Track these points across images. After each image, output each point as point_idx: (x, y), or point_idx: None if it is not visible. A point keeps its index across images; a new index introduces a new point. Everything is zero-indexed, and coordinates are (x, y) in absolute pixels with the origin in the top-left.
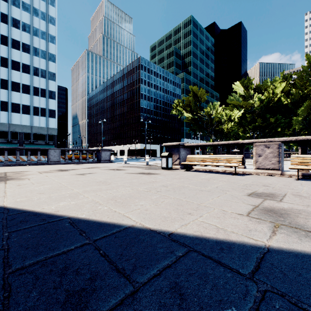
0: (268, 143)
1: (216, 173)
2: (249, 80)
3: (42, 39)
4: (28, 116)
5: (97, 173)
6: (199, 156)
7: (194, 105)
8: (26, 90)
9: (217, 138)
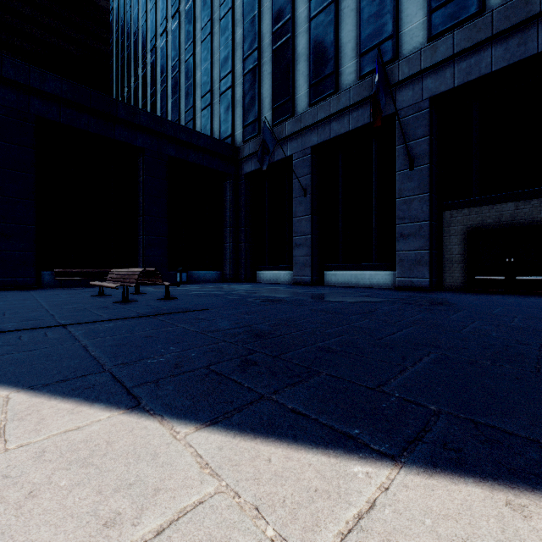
0: None
1: None
2: None
3: None
4: None
5: None
6: None
7: None
8: None
9: None
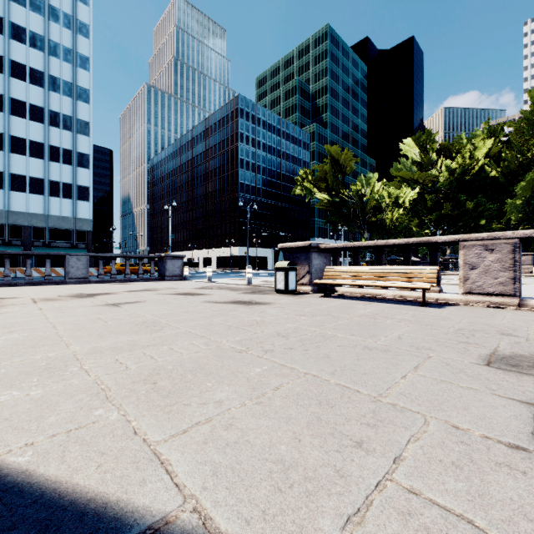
0: (491, 241)
1: (384, 302)
2: (429, 136)
3: (65, 62)
4: (41, 197)
5: (147, 301)
6: (349, 268)
7: (334, 178)
8: (38, 152)
9: (373, 237)
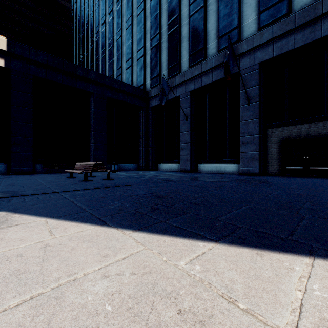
0: None
1: None
2: None
3: None
4: None
5: None
6: None
7: None
8: None
9: None
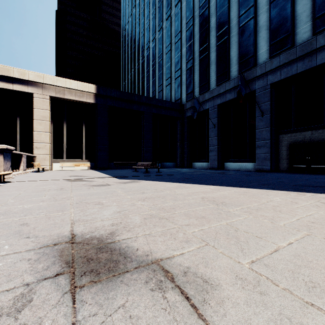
0: None
1: None
2: None
3: None
4: None
5: None
6: None
7: None
8: None
9: None
